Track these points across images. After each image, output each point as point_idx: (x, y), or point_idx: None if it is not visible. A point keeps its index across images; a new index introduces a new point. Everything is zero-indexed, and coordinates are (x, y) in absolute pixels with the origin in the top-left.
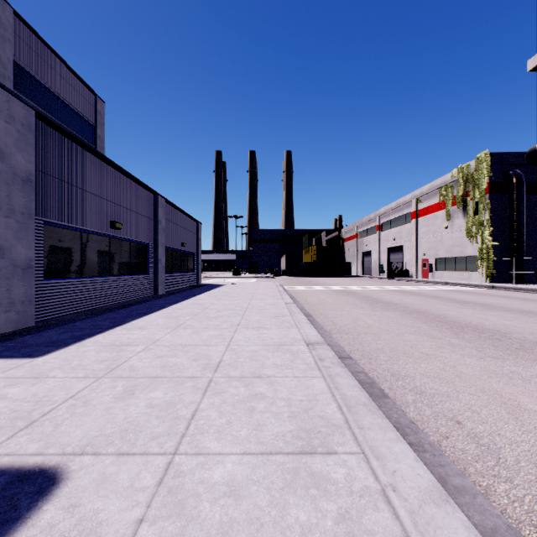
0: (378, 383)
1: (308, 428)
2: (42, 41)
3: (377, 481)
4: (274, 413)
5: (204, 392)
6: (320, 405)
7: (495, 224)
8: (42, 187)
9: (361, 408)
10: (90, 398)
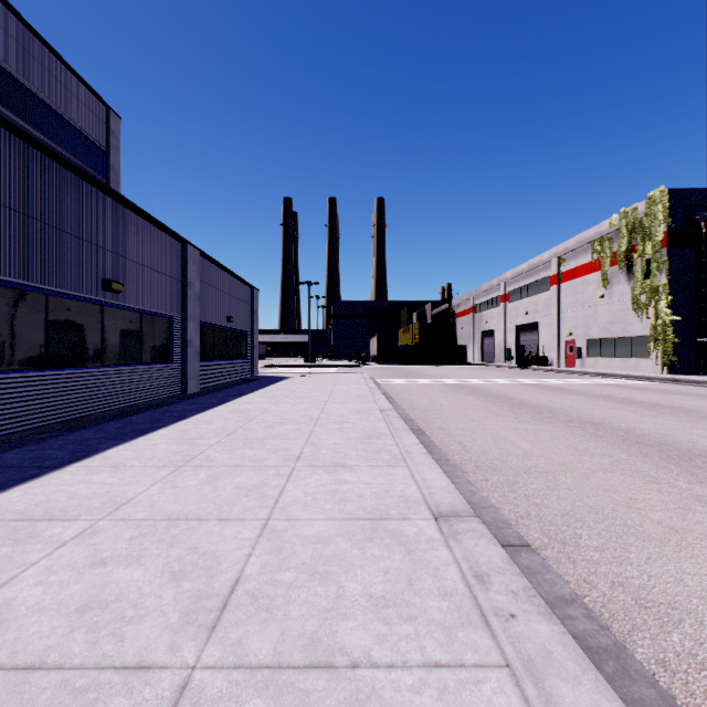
0: (623, 637)
1: None
2: (22, 21)
3: None
4: None
5: None
6: None
7: (675, 291)
8: None
9: None
10: None
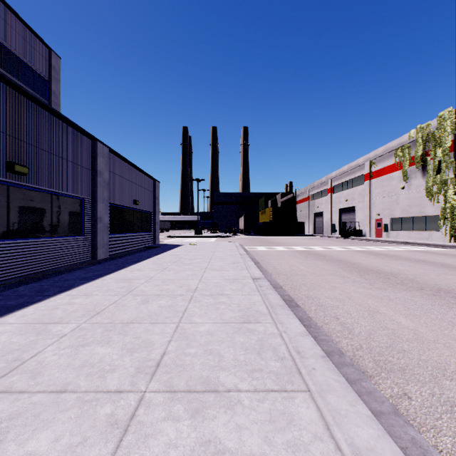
0: None
1: None
2: None
3: None
4: None
5: None
6: None
7: None
8: None
9: None
10: None
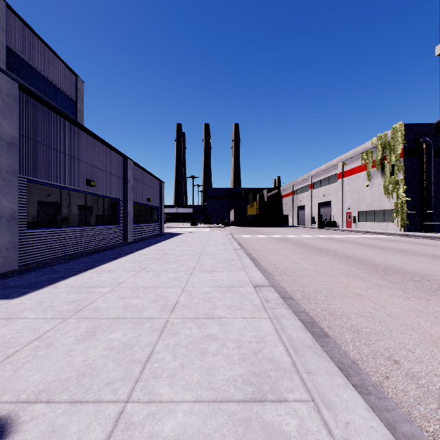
0: (318, 322)
1: (257, 372)
2: (31, 30)
3: (331, 434)
4: (225, 355)
5: (160, 333)
6: (268, 347)
7: (408, 183)
8: (25, 150)
9: (307, 350)
10: (53, 340)
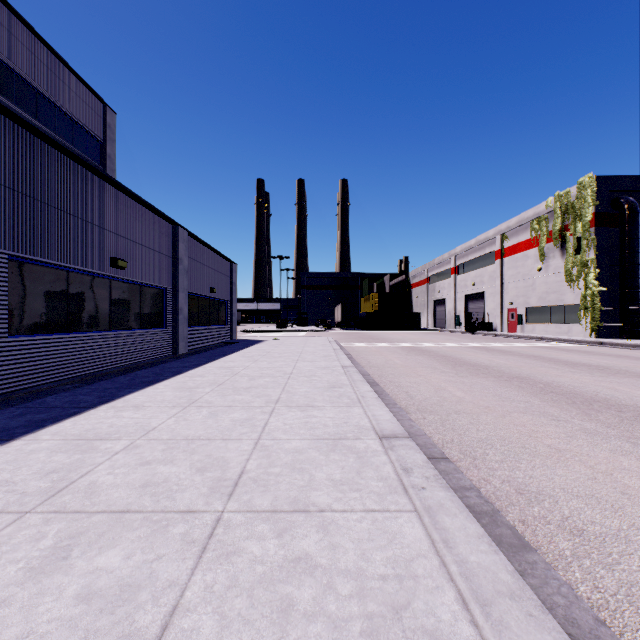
0: (501, 509)
1: None
2: (33, 32)
3: None
4: (333, 620)
5: (200, 552)
6: (422, 594)
7: (602, 265)
8: (5, 207)
9: (508, 606)
10: None
